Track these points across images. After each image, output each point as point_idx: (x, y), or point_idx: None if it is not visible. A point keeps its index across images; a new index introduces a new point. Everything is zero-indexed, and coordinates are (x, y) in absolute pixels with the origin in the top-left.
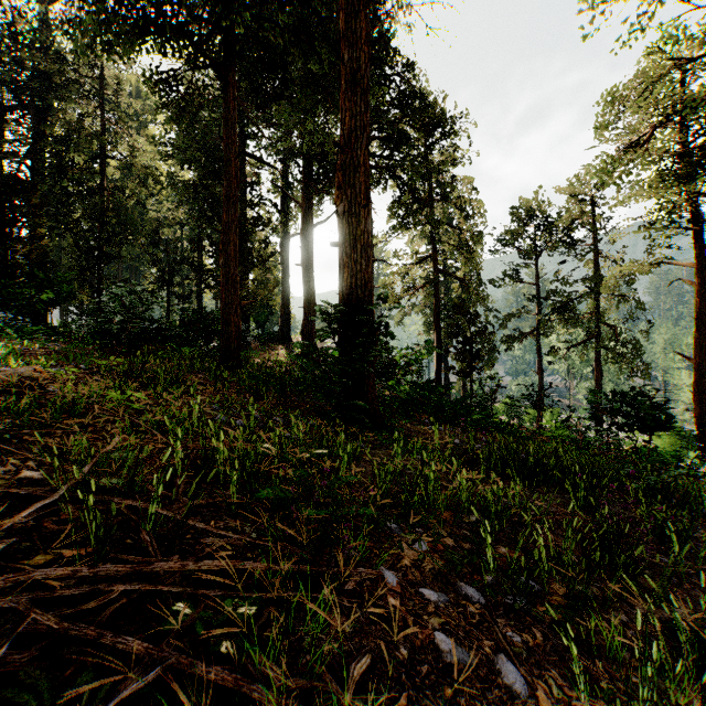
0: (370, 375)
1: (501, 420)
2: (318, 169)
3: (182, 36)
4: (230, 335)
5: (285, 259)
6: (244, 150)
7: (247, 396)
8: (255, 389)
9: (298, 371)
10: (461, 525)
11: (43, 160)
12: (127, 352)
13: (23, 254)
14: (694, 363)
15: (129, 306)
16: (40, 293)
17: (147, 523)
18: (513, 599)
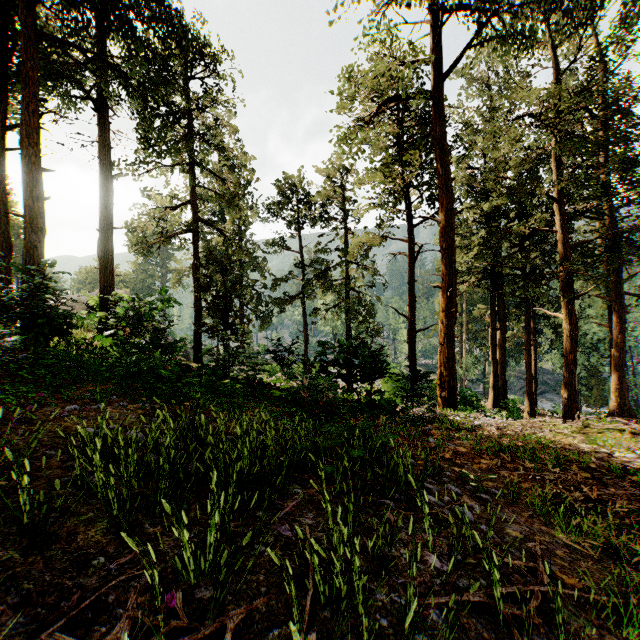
0: None
1: (238, 381)
2: None
3: None
4: None
5: None
6: None
7: None
8: None
9: None
10: None
11: None
12: None
13: None
14: (409, 320)
15: None
16: None
17: None
18: None
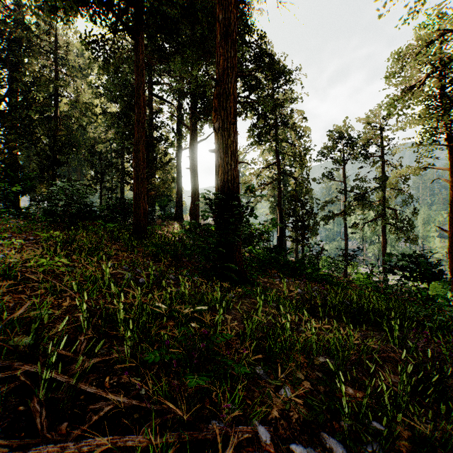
0: (237, 244)
1: (324, 273)
2: (200, 104)
3: (105, 7)
4: (139, 215)
5: (179, 165)
6: (151, 92)
7: (149, 259)
8: (156, 254)
9: (187, 239)
10: (313, 366)
11: (16, 97)
12: (68, 227)
13: (0, 160)
14: (449, 234)
15: (70, 195)
16: (11, 187)
17: (42, 388)
18: (372, 451)
